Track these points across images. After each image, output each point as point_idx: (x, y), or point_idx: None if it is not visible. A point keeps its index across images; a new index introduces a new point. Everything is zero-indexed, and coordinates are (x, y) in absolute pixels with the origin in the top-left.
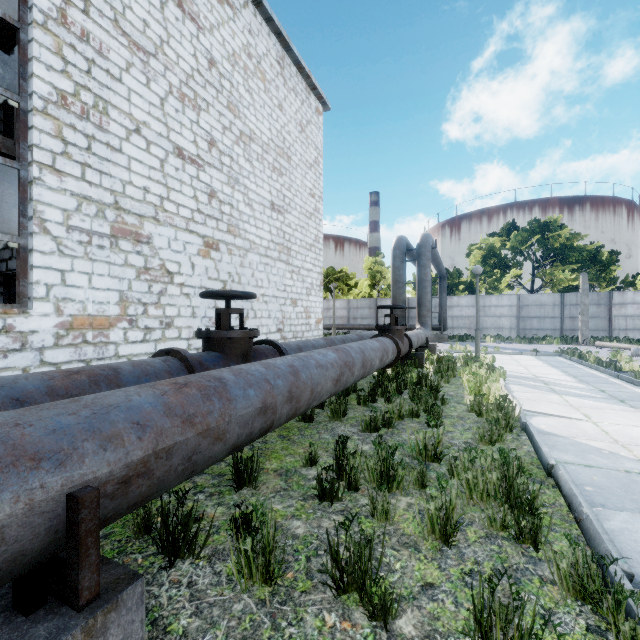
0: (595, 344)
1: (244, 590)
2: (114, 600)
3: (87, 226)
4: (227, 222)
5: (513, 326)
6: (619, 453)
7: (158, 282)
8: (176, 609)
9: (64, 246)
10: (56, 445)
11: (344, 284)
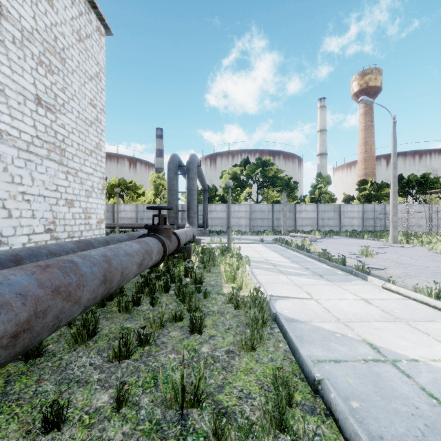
0: (290, 234)
1: None
2: None
3: None
4: None
5: (247, 224)
6: (347, 334)
7: None
8: None
9: None
10: None
11: (134, 192)
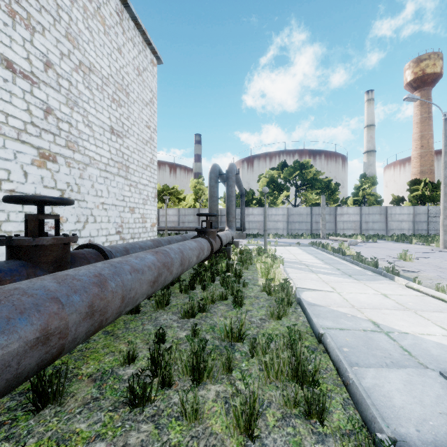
0: (329, 238)
1: None
2: None
3: None
4: (65, 138)
5: (285, 227)
6: (357, 315)
7: None
8: None
9: None
10: None
11: (175, 197)
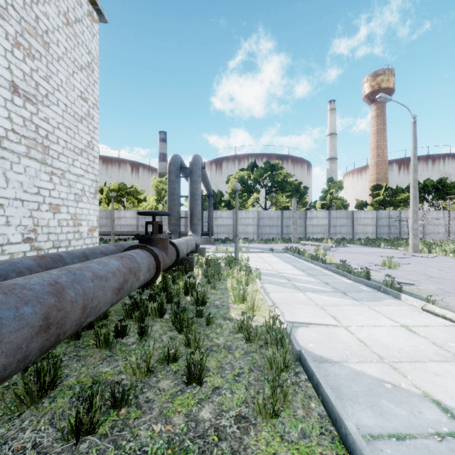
0: (300, 243)
1: None
2: None
3: None
4: None
5: (255, 232)
6: (400, 385)
7: None
8: None
9: None
10: None
11: (134, 198)
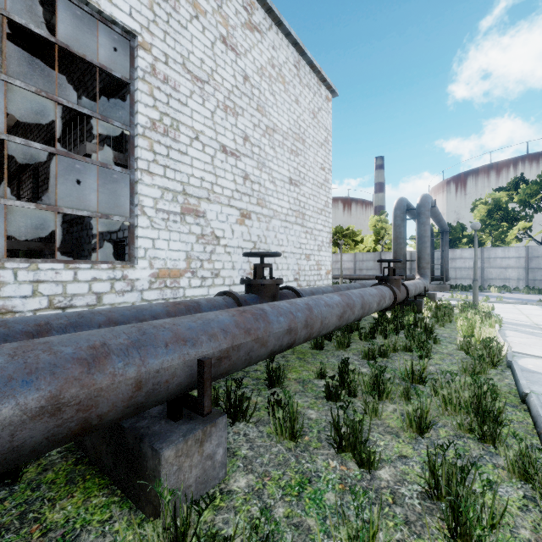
0: None
1: (278, 442)
2: (214, 421)
3: (167, 208)
4: (256, 197)
5: (521, 277)
6: None
7: (210, 244)
8: (238, 445)
9: (154, 222)
10: (191, 335)
11: (351, 240)
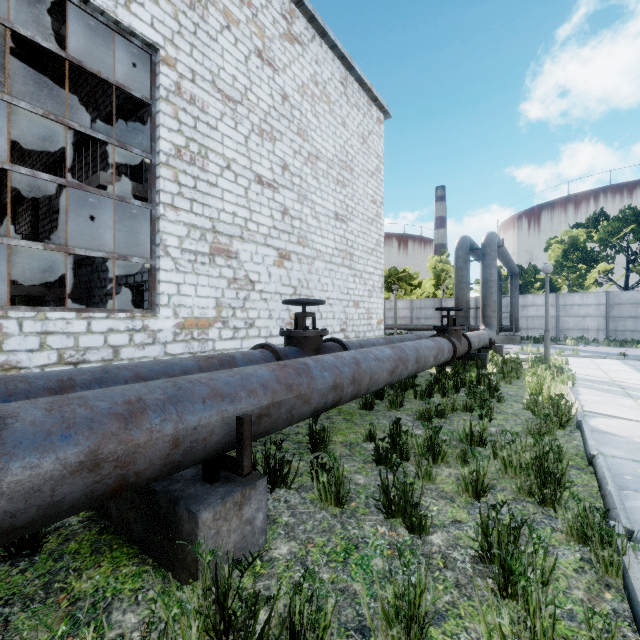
0: None
1: (322, 508)
2: (253, 484)
3: (194, 248)
4: (297, 235)
5: (601, 327)
6: None
7: (243, 290)
8: (279, 512)
9: (179, 265)
10: (229, 391)
11: (407, 284)
